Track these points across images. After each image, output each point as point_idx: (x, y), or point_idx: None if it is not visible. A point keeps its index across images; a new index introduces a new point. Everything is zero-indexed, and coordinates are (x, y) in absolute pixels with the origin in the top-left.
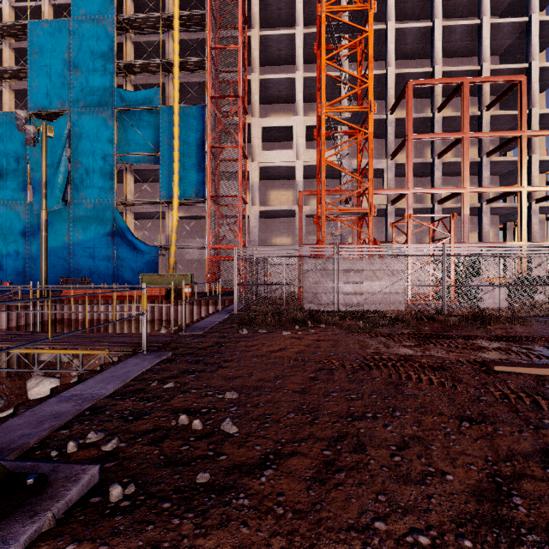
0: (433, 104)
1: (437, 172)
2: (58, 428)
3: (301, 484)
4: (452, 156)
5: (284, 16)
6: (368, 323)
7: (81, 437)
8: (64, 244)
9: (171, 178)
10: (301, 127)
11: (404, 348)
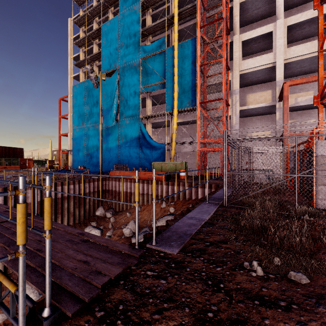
0: None
1: None
2: None
3: None
4: None
5: None
6: None
7: None
8: (116, 145)
9: (172, 96)
10: (281, 29)
11: None
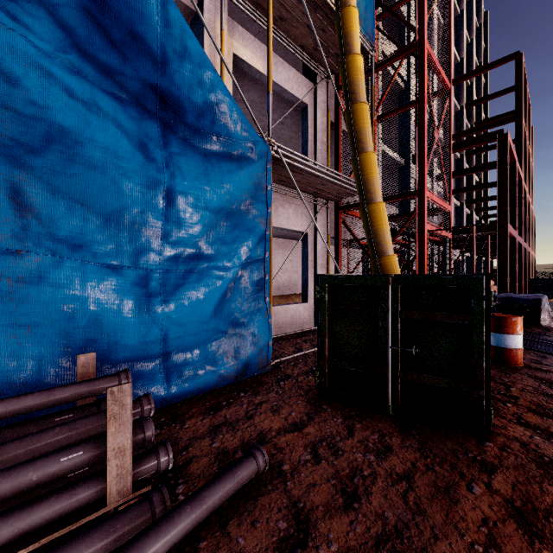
0: (461, 97)
1: None
2: None
3: None
4: None
5: None
6: None
7: None
8: None
9: None
10: None
11: None
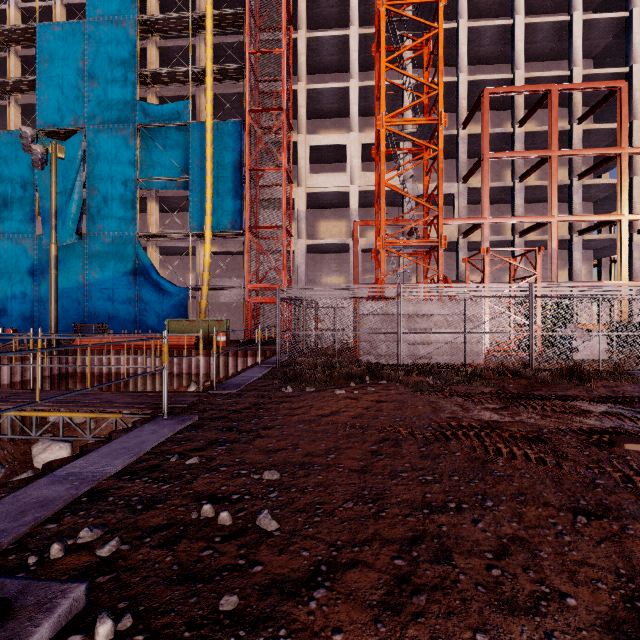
0: (514, 116)
1: (518, 198)
2: (44, 521)
3: (366, 613)
4: (536, 179)
5: (336, 15)
6: (439, 380)
7: (71, 534)
8: (78, 285)
9: (202, 207)
10: (356, 145)
11: (487, 412)
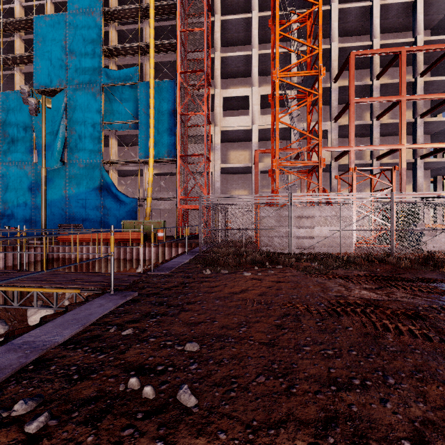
0: (372, 73)
1: (375, 132)
2: None
3: None
4: (388, 119)
5: (241, 4)
6: (322, 265)
7: (9, 405)
8: (62, 197)
9: (147, 141)
10: (256, 96)
11: (366, 291)
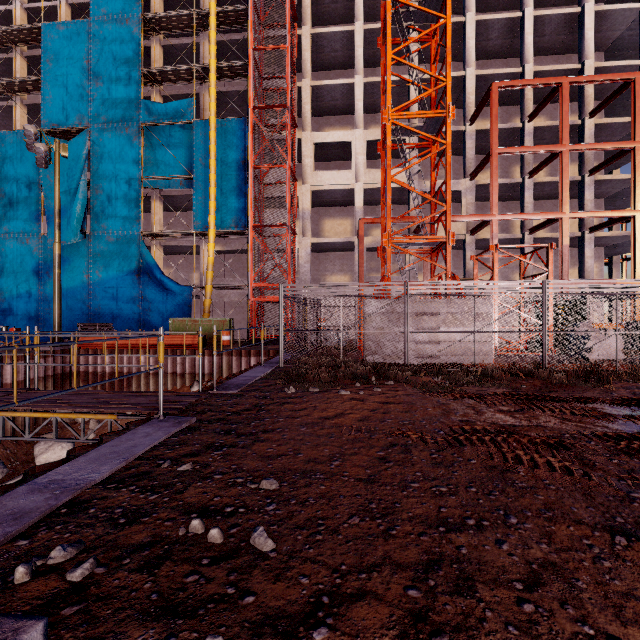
0: (523, 111)
1: (527, 195)
2: (16, 536)
3: None
4: (546, 175)
5: (341, 11)
6: (448, 380)
7: (43, 553)
8: (83, 284)
9: (206, 205)
10: (361, 142)
11: (502, 415)
